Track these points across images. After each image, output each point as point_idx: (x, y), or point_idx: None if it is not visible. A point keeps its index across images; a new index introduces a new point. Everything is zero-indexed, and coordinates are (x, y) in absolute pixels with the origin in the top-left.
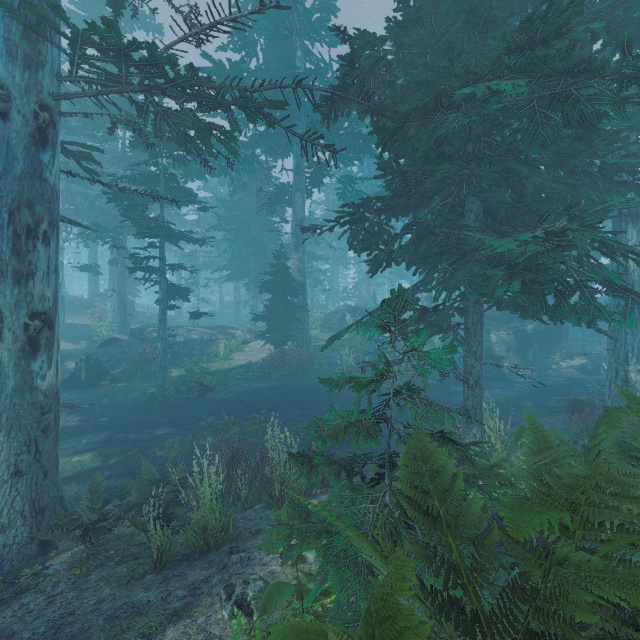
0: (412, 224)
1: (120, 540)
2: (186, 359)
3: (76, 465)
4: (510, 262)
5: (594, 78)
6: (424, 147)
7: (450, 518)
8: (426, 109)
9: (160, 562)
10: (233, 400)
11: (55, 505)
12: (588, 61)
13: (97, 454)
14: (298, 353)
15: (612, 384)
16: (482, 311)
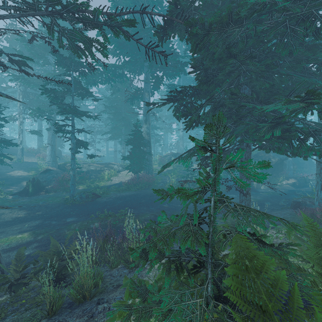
0: (211, 99)
1: (33, 290)
2: (87, 180)
3: (18, 240)
4: (273, 119)
5: None
6: (219, 51)
7: None
8: (222, 22)
9: (52, 310)
10: (111, 202)
11: None
12: None
13: (32, 233)
14: (146, 177)
15: (319, 193)
16: (250, 151)
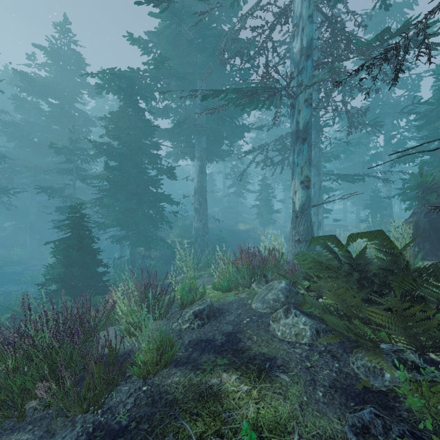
0: None
1: None
2: None
3: None
4: None
5: None
6: None
7: None
8: None
9: None
10: None
11: None
12: None
13: None
14: None
15: None
16: None
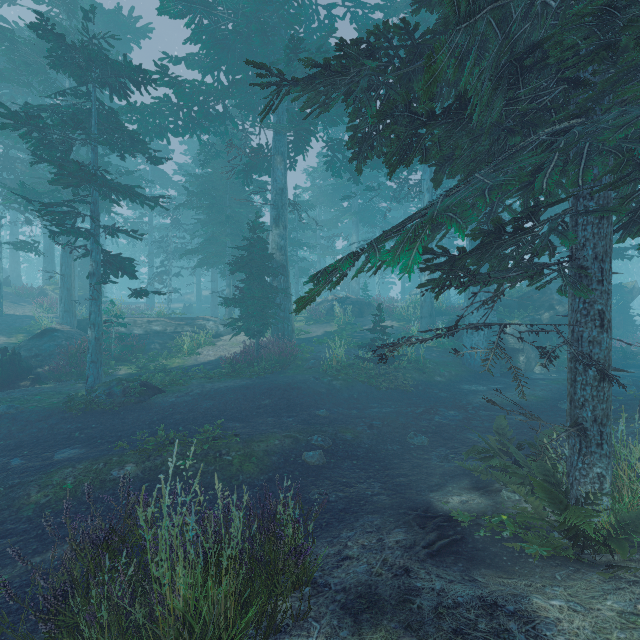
0: (502, 6)
1: None
2: (140, 354)
3: None
4: None
5: None
6: None
7: None
8: None
9: None
10: (186, 405)
11: None
12: None
13: None
14: (278, 346)
15: None
16: (611, 234)
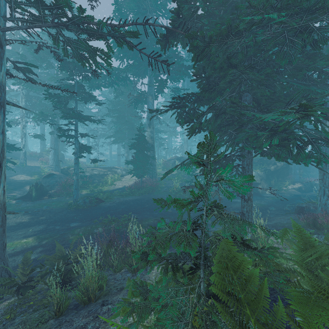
0: (213, 107)
1: (40, 293)
2: (90, 185)
3: (23, 244)
4: (271, 127)
5: (324, 14)
6: (220, 60)
7: (260, 327)
8: (222, 35)
9: (59, 311)
10: (114, 207)
11: (2, 272)
12: (323, 1)
13: (36, 238)
14: (150, 181)
15: (321, 198)
16: (252, 157)
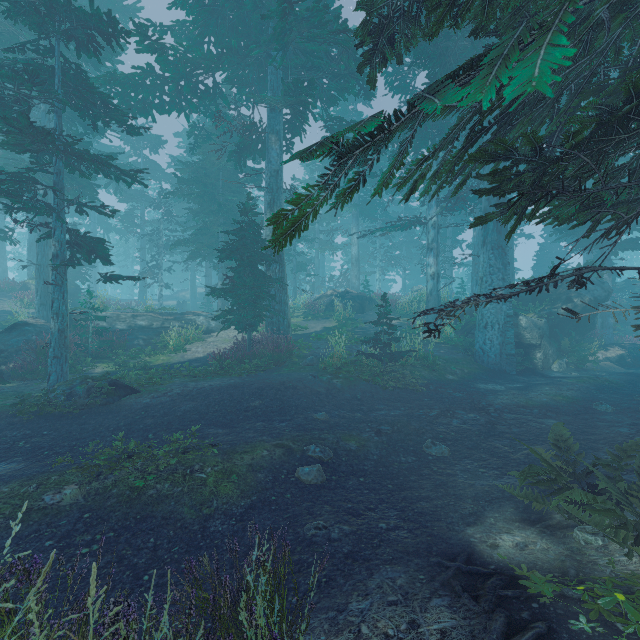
0: None
1: None
2: (120, 350)
3: None
4: None
5: None
6: None
7: None
8: None
9: None
10: (162, 407)
11: None
12: None
13: None
14: (272, 341)
15: None
16: None
